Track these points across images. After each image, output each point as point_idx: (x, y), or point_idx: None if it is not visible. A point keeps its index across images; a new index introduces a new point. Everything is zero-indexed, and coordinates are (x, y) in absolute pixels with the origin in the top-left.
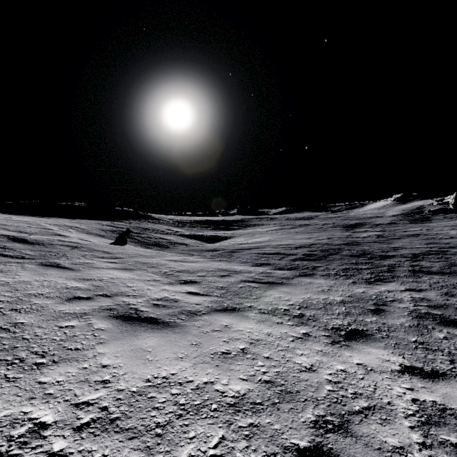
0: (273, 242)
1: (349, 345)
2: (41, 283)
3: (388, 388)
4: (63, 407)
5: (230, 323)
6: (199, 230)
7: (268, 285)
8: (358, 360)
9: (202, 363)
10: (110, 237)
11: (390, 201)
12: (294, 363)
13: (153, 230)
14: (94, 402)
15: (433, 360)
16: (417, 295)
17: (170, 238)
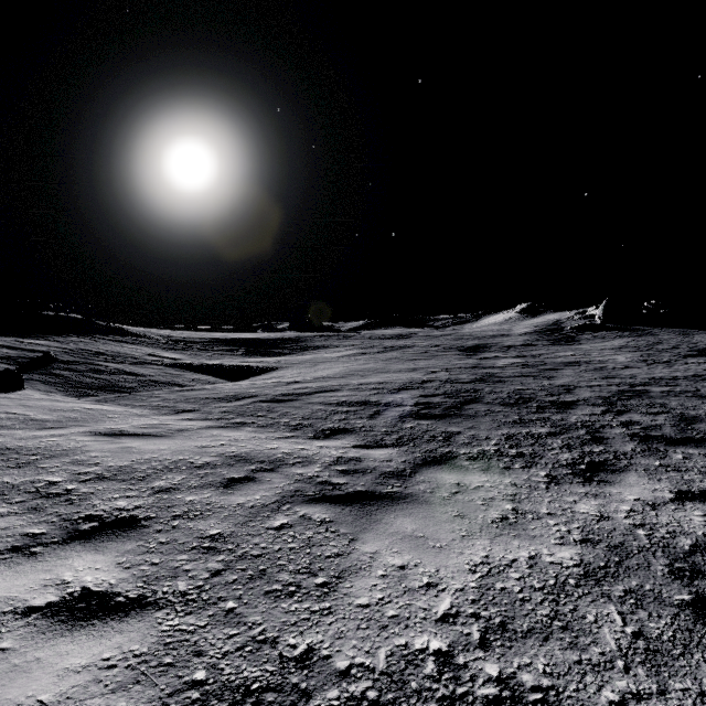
0: (353, 378)
1: None
2: None
3: None
4: None
5: None
6: (216, 355)
7: (357, 508)
8: None
9: None
10: None
11: (515, 314)
12: None
13: (116, 356)
14: None
15: None
16: None
17: (146, 373)
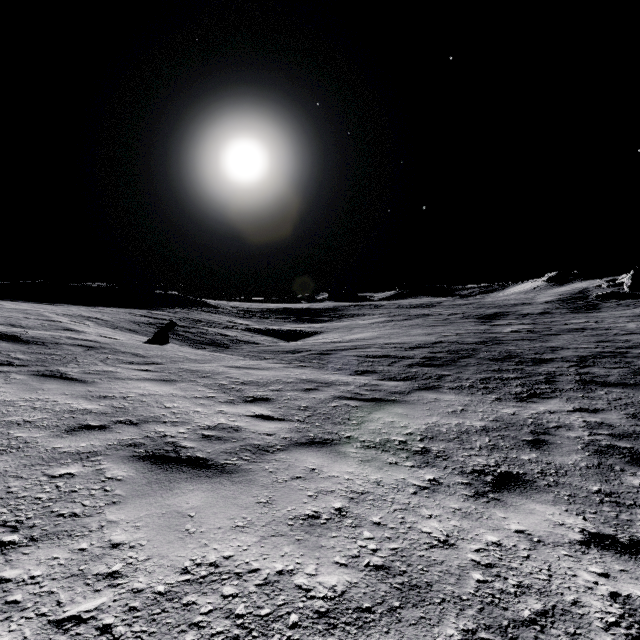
0: (380, 340)
1: (500, 498)
2: (30, 403)
3: (569, 573)
4: (33, 628)
5: (318, 464)
6: (274, 322)
7: (374, 403)
8: (517, 525)
9: (275, 535)
10: (145, 333)
11: (542, 282)
12: (420, 531)
13: (209, 322)
14: (90, 616)
15: (630, 522)
16: (592, 418)
17: (232, 334)
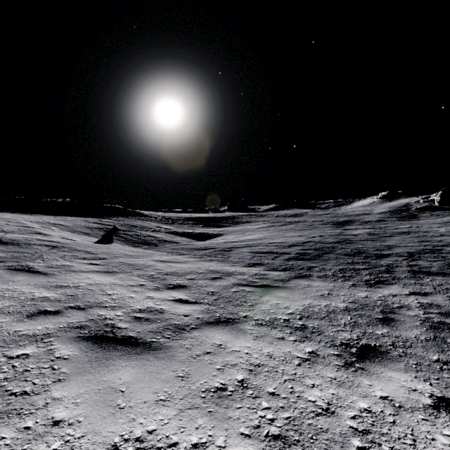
0: (265, 240)
1: (364, 367)
2: (1, 293)
3: (429, 437)
4: None
5: (224, 340)
6: (189, 227)
7: (263, 289)
8: (380, 392)
9: (190, 408)
10: (95, 235)
11: (377, 199)
12: (306, 400)
13: (142, 227)
14: None
15: None
16: (424, 300)
17: (159, 236)
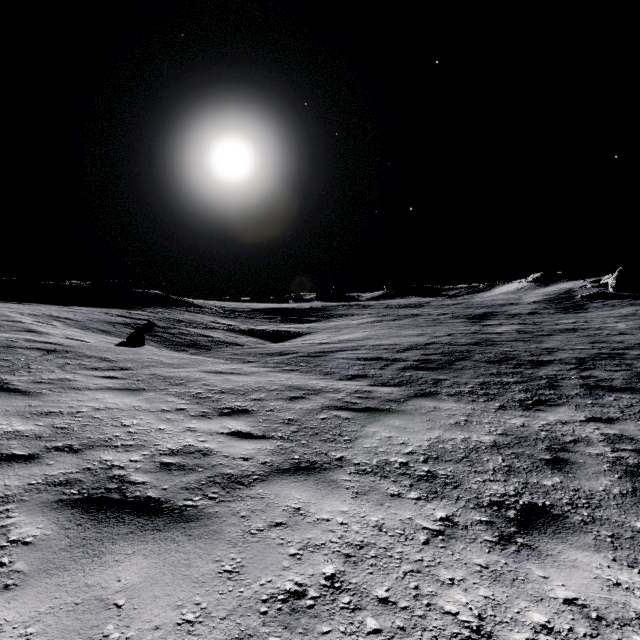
0: (370, 341)
1: (532, 544)
2: None
3: None
4: None
5: (304, 501)
6: (260, 322)
7: (367, 414)
8: (563, 591)
9: (239, 637)
10: (119, 334)
11: (527, 283)
12: (442, 612)
13: (191, 322)
14: None
15: None
16: (609, 429)
17: (215, 335)
